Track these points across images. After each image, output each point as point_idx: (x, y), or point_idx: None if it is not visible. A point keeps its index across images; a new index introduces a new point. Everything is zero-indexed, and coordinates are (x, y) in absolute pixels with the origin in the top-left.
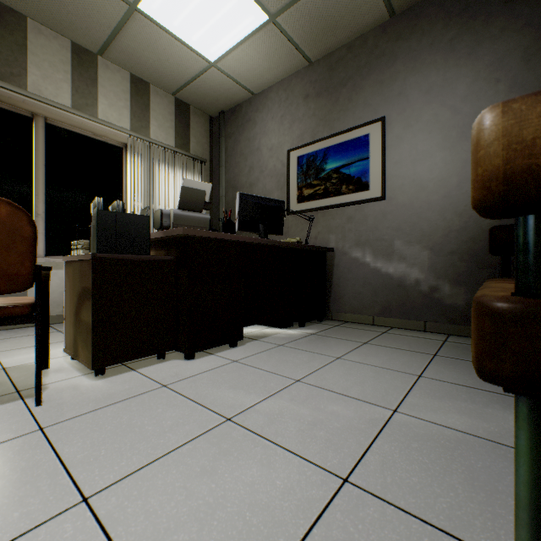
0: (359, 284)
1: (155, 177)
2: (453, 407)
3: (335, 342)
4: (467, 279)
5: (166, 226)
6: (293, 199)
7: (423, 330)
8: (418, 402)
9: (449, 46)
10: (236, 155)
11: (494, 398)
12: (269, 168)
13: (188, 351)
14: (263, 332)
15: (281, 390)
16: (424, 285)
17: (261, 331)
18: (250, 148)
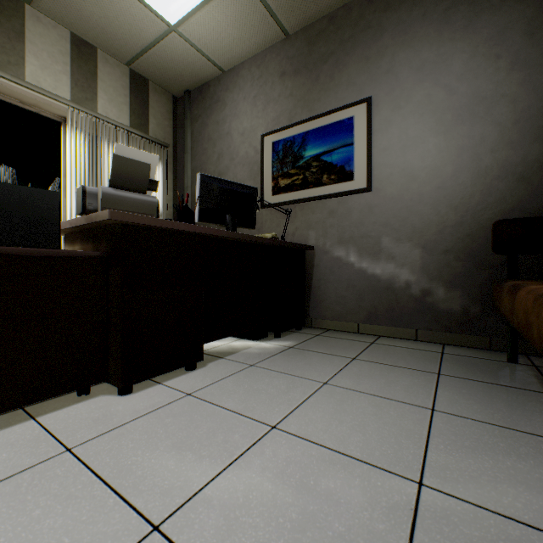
0: (342, 287)
1: (104, 159)
2: (497, 468)
3: (318, 359)
4: (464, 281)
5: (91, 210)
6: (268, 191)
7: (415, 338)
8: (448, 462)
9: (443, 17)
10: (203, 141)
11: (541, 446)
12: (240, 155)
13: (122, 383)
14: (231, 346)
15: (249, 448)
16: (416, 288)
17: (229, 345)
18: (219, 132)
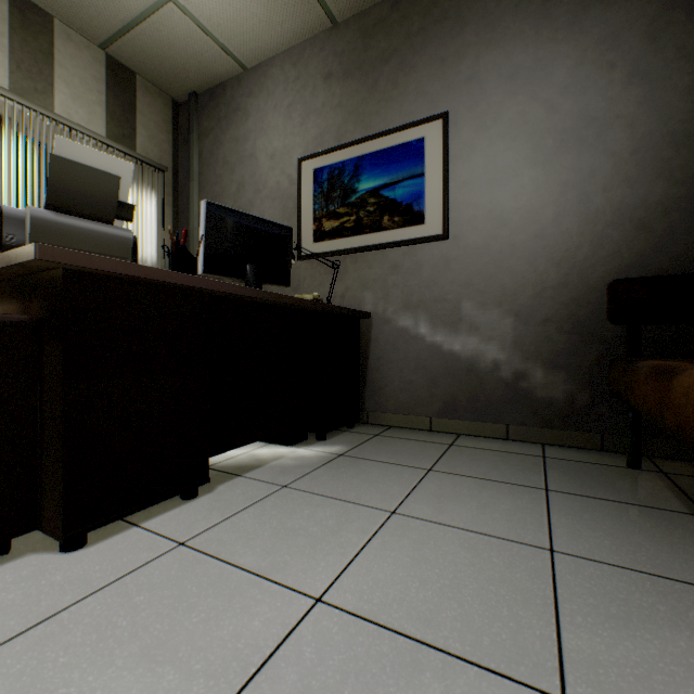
0: (409, 368)
1: None
2: (670, 655)
3: (380, 472)
4: (569, 360)
5: (12, 246)
6: (308, 236)
7: (506, 437)
8: (596, 650)
9: (542, 9)
10: (216, 165)
11: None
12: (269, 186)
13: (65, 534)
14: (254, 456)
15: (276, 647)
16: (506, 369)
17: (251, 454)
18: (239, 153)
